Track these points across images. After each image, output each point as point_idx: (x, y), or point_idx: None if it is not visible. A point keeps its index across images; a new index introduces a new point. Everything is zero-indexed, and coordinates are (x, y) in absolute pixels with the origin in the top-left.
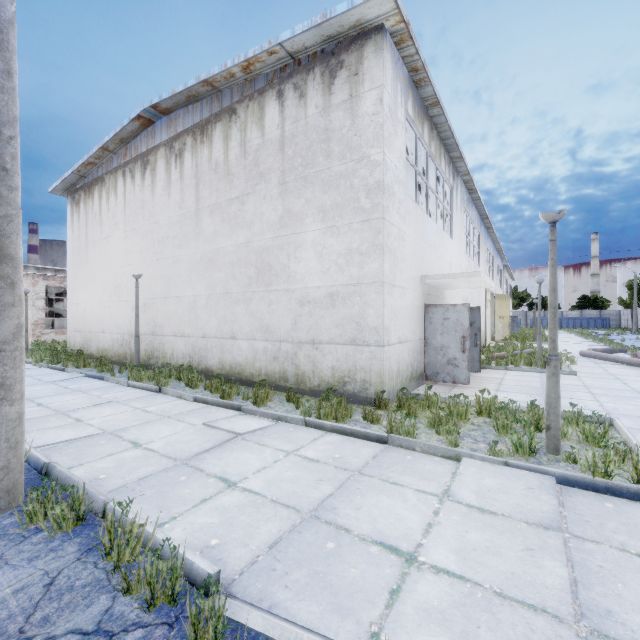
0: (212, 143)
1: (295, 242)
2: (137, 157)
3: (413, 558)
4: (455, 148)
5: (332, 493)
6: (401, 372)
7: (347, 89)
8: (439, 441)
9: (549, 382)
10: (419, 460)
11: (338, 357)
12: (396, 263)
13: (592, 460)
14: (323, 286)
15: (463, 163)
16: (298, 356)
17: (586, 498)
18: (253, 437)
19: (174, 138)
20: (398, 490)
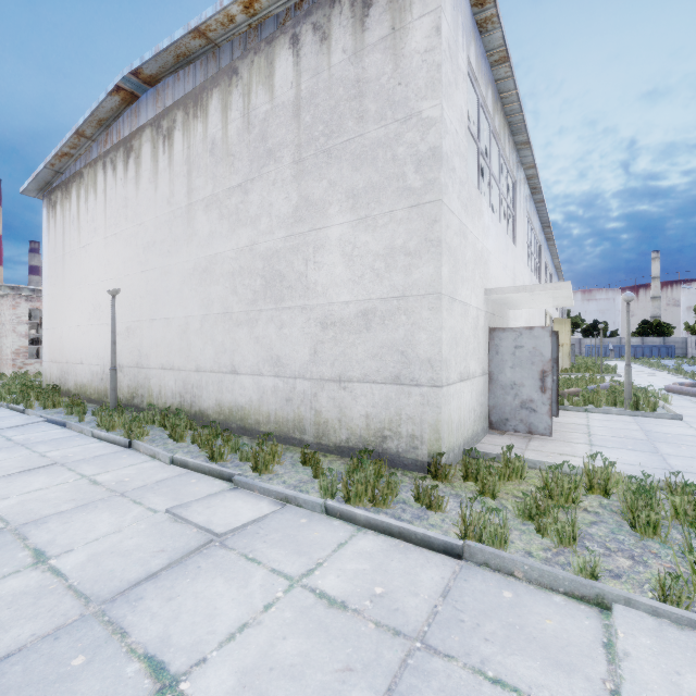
0: (207, 116)
1: (315, 241)
2: (119, 143)
3: None
4: (522, 129)
5: None
6: (462, 421)
7: (387, 20)
8: (547, 551)
9: None
10: (528, 603)
11: (375, 401)
12: (456, 268)
13: None
14: (353, 301)
15: (529, 151)
16: (319, 398)
17: None
18: (239, 540)
19: (162, 115)
20: None
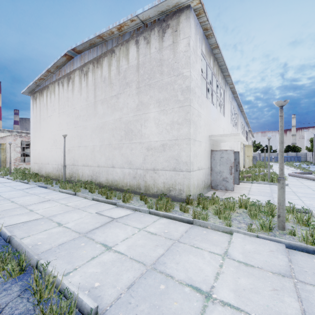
0: (102, 68)
1: (144, 118)
2: (65, 75)
3: (209, 295)
4: (226, 70)
5: (163, 253)
6: (199, 185)
7: (171, 39)
8: (220, 222)
9: (279, 192)
10: (210, 233)
11: (166, 177)
12: (196, 128)
13: (306, 236)
14: (159, 140)
15: (230, 78)
16: (146, 176)
17: (303, 257)
18: (122, 220)
19: (83, 65)
20: (199, 252)
